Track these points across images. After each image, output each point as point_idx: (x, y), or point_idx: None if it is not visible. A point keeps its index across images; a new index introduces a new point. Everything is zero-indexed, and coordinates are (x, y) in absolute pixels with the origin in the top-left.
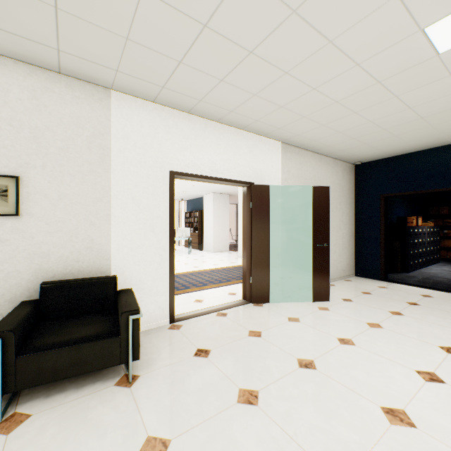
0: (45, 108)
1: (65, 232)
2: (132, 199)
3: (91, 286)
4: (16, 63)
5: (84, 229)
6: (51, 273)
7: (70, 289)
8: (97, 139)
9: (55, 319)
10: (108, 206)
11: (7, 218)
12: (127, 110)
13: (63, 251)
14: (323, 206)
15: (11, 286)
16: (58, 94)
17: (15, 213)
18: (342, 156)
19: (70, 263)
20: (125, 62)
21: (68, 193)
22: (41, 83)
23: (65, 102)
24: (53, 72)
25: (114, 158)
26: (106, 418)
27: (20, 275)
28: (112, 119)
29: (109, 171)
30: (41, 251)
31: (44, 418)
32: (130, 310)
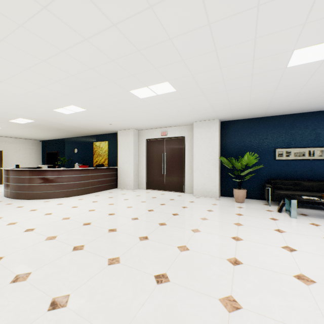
0: None
1: None
2: None
3: None
4: None
5: None
6: None
7: None
8: None
9: None
10: None
11: None
12: None
13: None
14: (0, 156)
15: None
16: None
17: None
18: (28, 139)
19: None
20: None
21: None
22: None
23: None
24: None
25: None
26: None
27: None
28: None
29: None
30: None
31: None
32: None
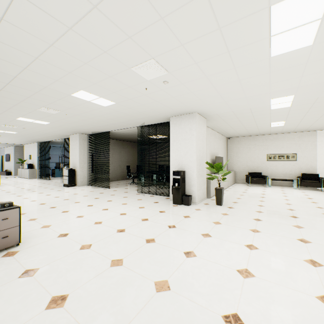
0: (301, 139)
1: (305, 164)
2: (323, 156)
3: (312, 175)
4: (295, 133)
5: (309, 163)
6: (302, 172)
7: (307, 175)
8: (313, 143)
9: (304, 180)
10: (316, 158)
11: (294, 161)
12: (321, 134)
13: (304, 168)
14: None
15: (294, 173)
16: (303, 136)
17: (295, 160)
18: None
19: (306, 170)
20: (320, 128)
21: (306, 156)
22: (300, 135)
23: (305, 137)
24: (302, 132)
25: (317, 147)
26: (317, 192)
27: (296, 171)
28: (317, 137)
29: (316, 150)
30: (300, 167)
31: (305, 190)
32: (322, 178)
